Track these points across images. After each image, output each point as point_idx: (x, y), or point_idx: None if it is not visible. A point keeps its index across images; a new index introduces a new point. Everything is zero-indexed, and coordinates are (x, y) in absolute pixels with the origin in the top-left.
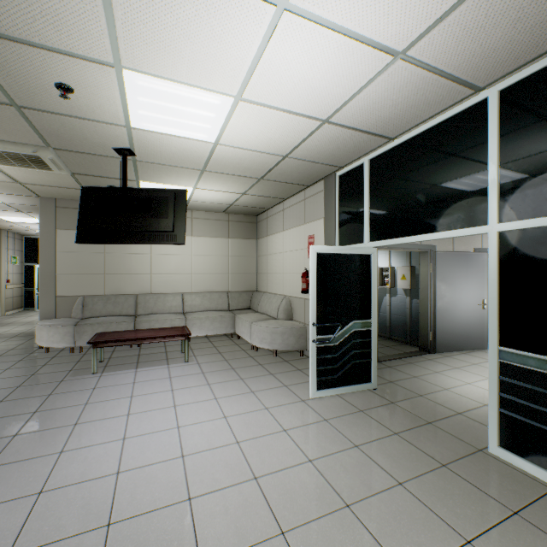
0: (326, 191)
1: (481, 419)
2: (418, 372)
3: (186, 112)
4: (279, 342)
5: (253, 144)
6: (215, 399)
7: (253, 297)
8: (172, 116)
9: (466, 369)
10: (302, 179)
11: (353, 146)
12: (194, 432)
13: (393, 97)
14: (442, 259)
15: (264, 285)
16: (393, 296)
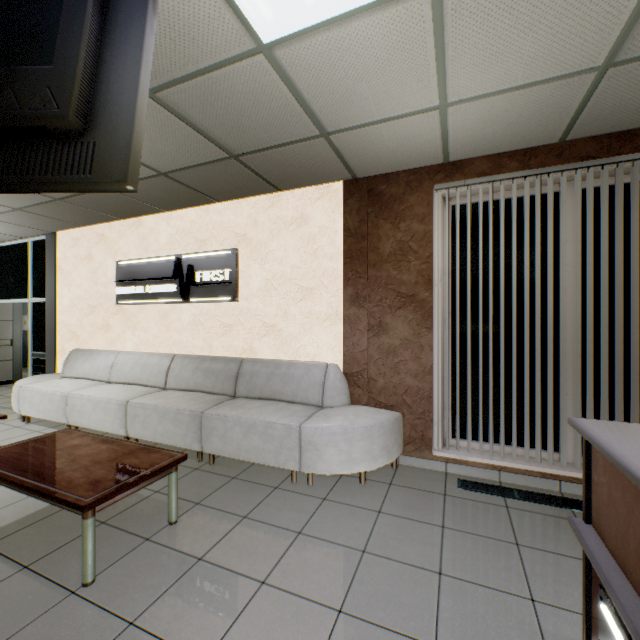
0: None
1: None
2: None
3: None
4: None
5: None
6: None
7: None
8: None
9: None
10: None
11: None
12: None
13: None
14: None
15: None
16: None
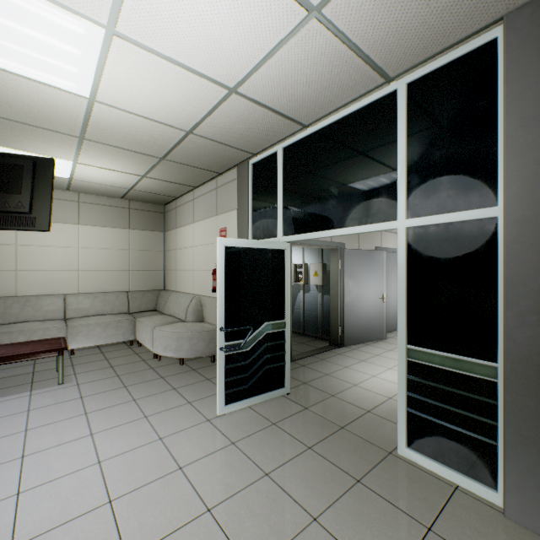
0: (239, 179)
1: (388, 415)
2: (330, 368)
3: (32, 37)
4: (186, 348)
5: (145, 108)
6: (91, 435)
7: (160, 296)
8: (8, 40)
9: (371, 361)
10: (212, 165)
11: (266, 129)
12: (43, 498)
13: (307, 71)
14: (350, 256)
15: (173, 283)
16: (307, 292)
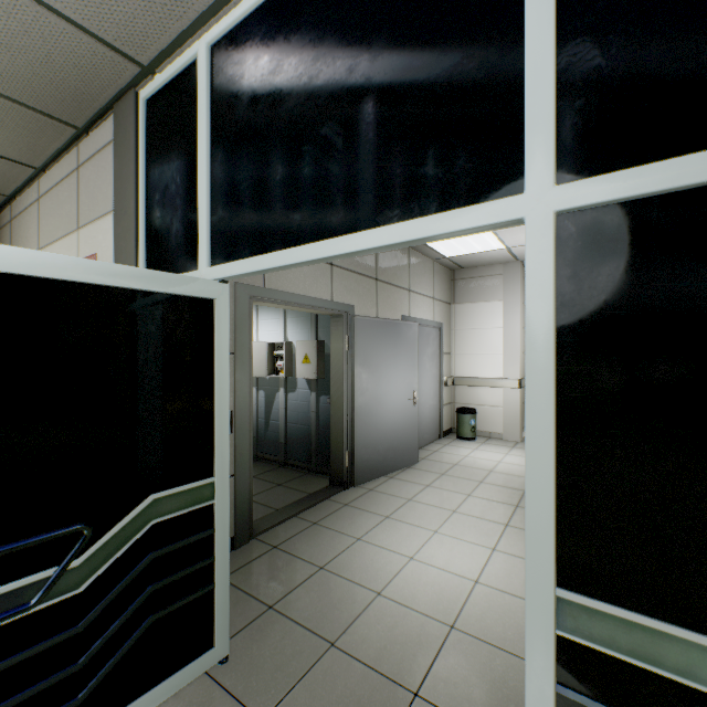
0: (118, 138)
1: (460, 698)
2: (328, 548)
3: None
4: None
5: None
6: None
7: None
8: None
9: (401, 517)
10: (42, 91)
11: None
12: None
13: None
14: (364, 329)
15: None
16: (291, 391)
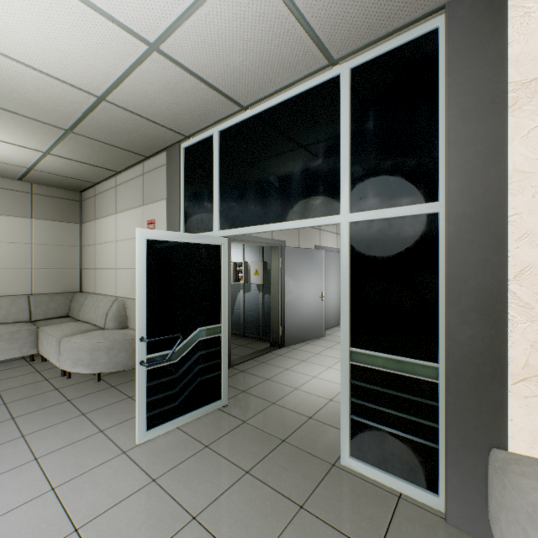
0: (170, 165)
1: (330, 419)
2: (270, 372)
3: None
4: (103, 361)
5: (32, 54)
6: None
7: (74, 300)
8: None
9: (311, 361)
10: (136, 145)
11: (198, 106)
12: None
13: (244, 34)
14: (291, 254)
15: (91, 284)
16: (247, 291)
